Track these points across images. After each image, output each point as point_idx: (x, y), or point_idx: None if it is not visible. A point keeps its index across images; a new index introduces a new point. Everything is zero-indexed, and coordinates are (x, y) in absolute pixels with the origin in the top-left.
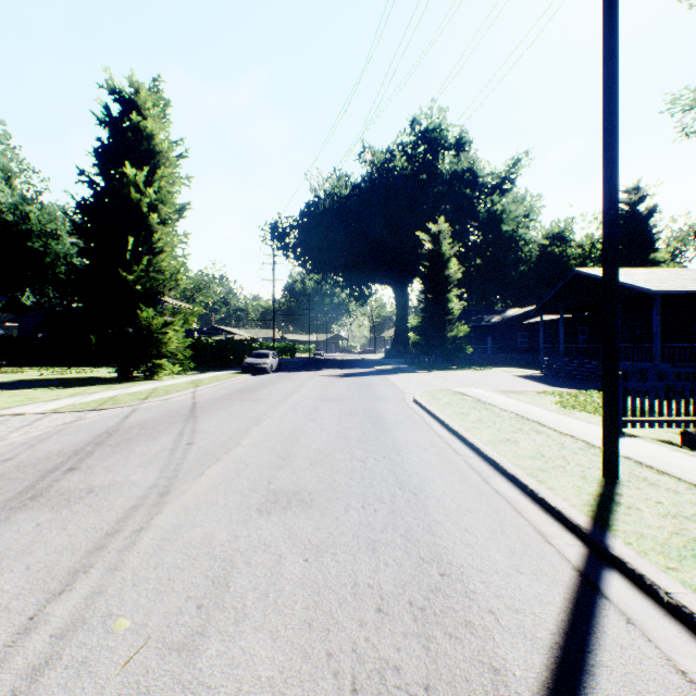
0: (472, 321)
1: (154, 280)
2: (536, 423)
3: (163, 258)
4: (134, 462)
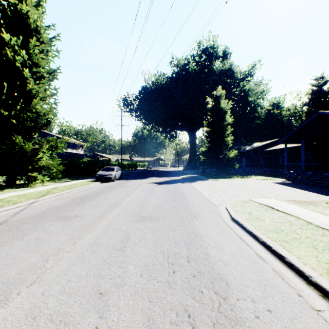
0: (235, 149)
1: (29, 117)
2: None
3: (36, 102)
4: None
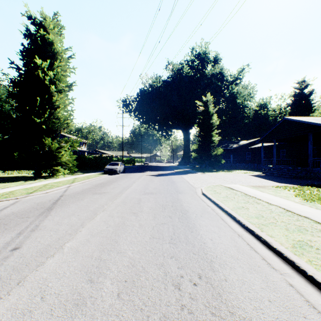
0: (223, 147)
1: (54, 122)
2: (309, 219)
3: (59, 111)
4: None
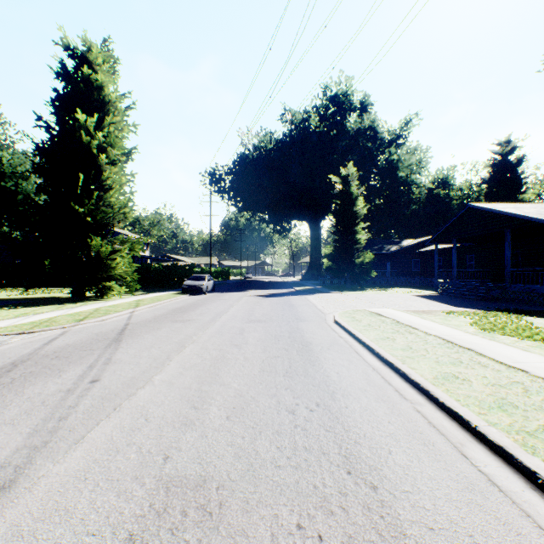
0: (375, 250)
1: (104, 212)
2: (472, 351)
3: (112, 194)
4: (7, 415)
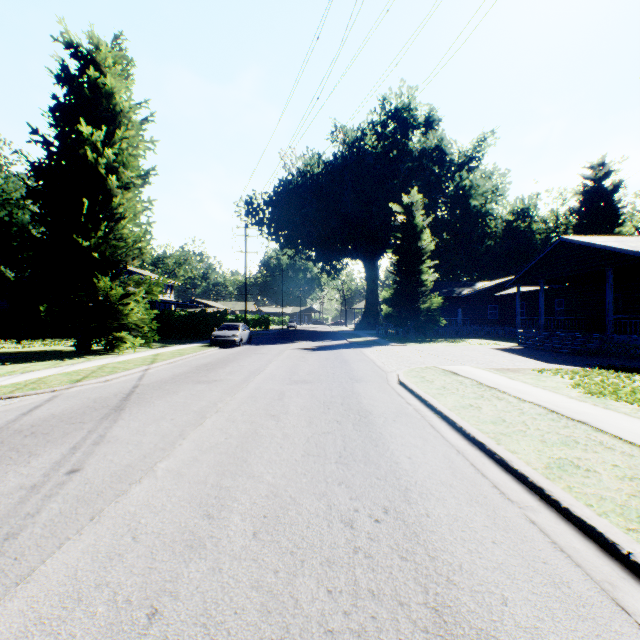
0: (443, 293)
1: (115, 247)
2: (586, 426)
3: (124, 224)
4: None
